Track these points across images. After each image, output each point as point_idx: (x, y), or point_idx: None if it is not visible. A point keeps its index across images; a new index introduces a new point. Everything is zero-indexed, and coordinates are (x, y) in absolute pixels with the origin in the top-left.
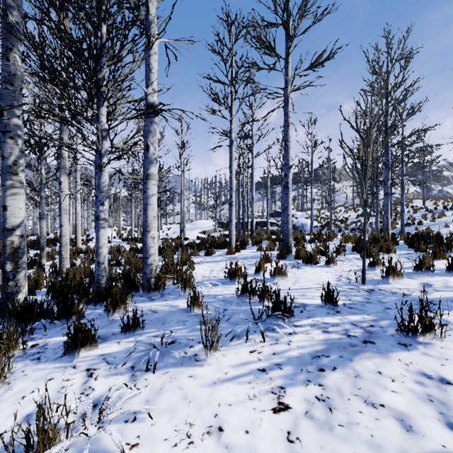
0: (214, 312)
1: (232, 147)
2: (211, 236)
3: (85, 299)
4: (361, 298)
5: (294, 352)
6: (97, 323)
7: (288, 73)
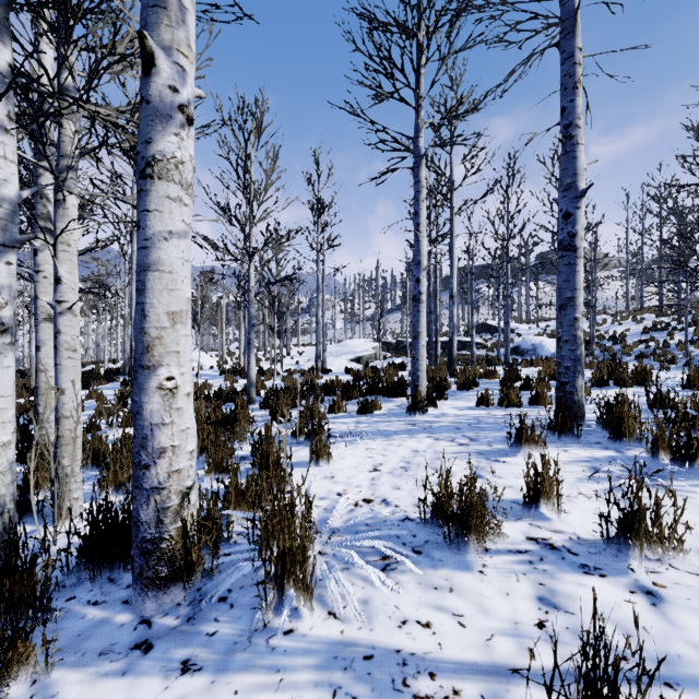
0: None
1: (420, 170)
2: (371, 368)
3: None
4: None
5: None
6: None
7: None
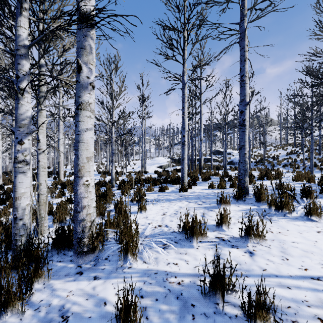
0: None
1: (184, 89)
2: (166, 171)
3: None
4: None
5: None
6: None
7: (244, 5)
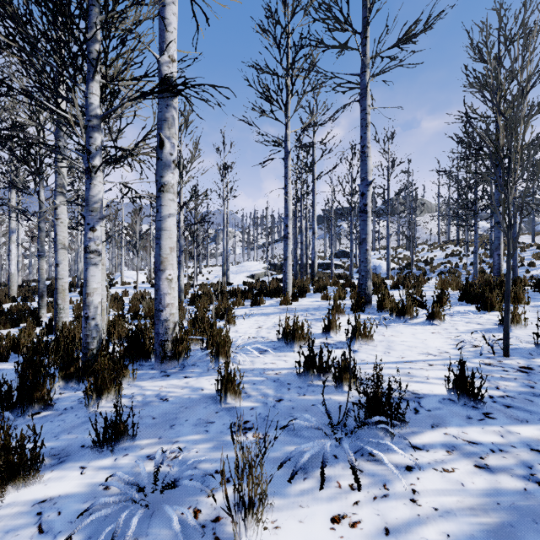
0: (259, 405)
1: (288, 160)
2: (261, 281)
3: (63, 374)
4: (517, 384)
5: (434, 532)
6: (68, 418)
7: (366, 52)
